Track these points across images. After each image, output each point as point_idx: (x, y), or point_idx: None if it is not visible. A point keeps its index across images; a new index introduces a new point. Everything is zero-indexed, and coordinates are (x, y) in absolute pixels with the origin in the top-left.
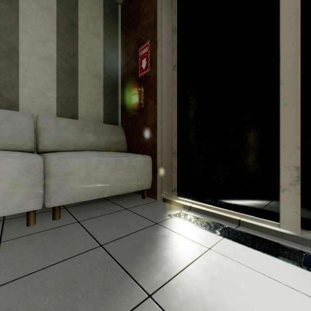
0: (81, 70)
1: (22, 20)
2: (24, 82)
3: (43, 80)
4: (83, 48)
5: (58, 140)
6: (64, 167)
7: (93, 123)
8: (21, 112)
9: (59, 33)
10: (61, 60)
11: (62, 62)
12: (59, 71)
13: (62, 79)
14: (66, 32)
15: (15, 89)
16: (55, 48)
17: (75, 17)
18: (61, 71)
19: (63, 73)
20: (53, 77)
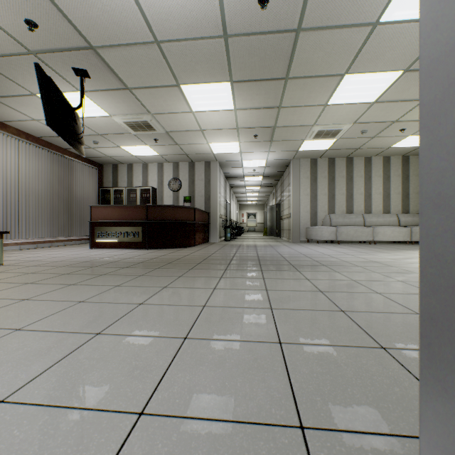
0: (410, 193)
1: (391, 184)
2: (391, 203)
3: (397, 201)
4: (411, 184)
5: (405, 222)
6: (415, 230)
7: (416, 214)
8: (392, 214)
9: (402, 182)
10: (402, 192)
11: (403, 192)
12: (402, 196)
13: (403, 199)
14: (404, 180)
15: (389, 206)
16: (400, 188)
17: (407, 173)
18: (402, 196)
19: (403, 196)
20: (400, 199)
